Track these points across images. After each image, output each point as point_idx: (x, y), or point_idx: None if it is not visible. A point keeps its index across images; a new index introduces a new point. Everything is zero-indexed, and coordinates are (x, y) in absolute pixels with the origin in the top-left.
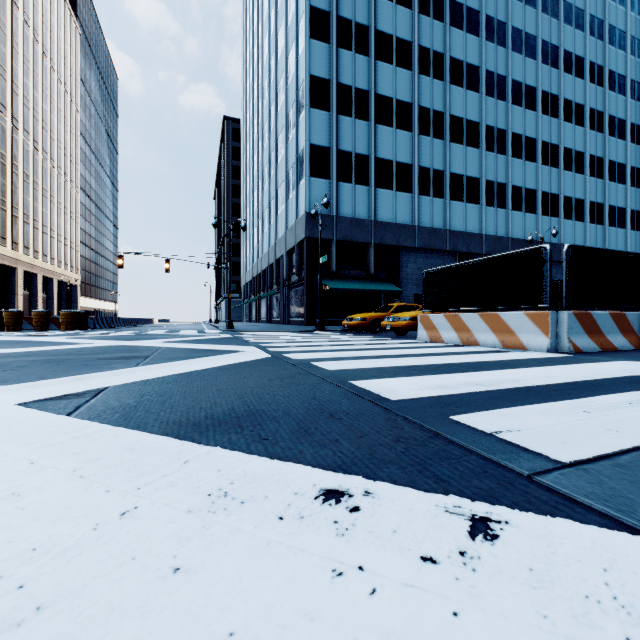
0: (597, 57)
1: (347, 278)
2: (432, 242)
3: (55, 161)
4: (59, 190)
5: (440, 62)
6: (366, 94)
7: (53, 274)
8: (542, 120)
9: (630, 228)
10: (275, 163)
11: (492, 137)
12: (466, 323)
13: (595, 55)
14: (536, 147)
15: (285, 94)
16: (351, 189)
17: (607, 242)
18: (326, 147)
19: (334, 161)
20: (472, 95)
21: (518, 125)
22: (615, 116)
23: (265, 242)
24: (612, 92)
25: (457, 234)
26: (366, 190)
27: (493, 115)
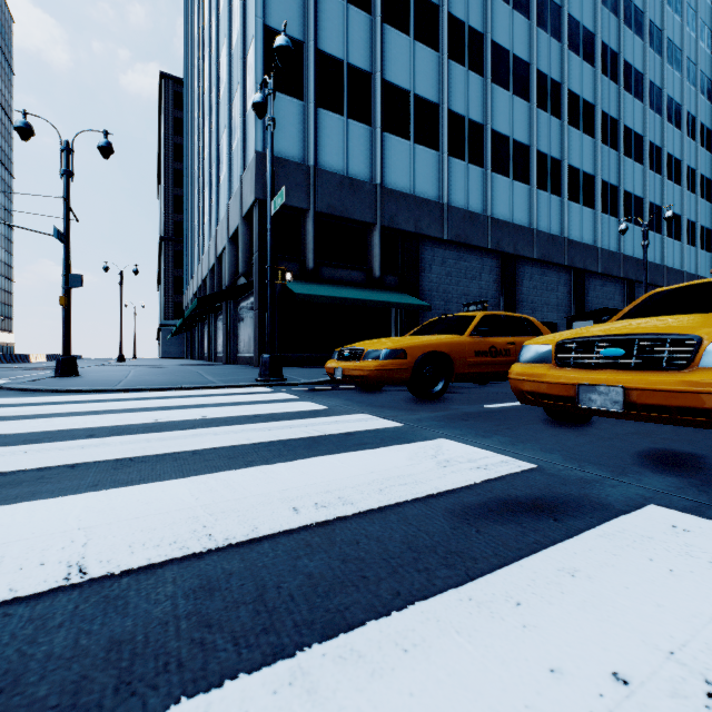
0: (655, 16)
1: (334, 282)
2: (468, 233)
3: None
4: None
5: None
6: None
7: None
8: (601, 81)
9: (685, 241)
10: (216, 100)
11: (545, 89)
12: None
13: (654, 13)
14: (594, 117)
15: None
16: (341, 125)
17: (666, 256)
18: (296, 39)
19: (311, 67)
20: (520, 20)
21: (575, 81)
22: (672, 98)
23: (206, 235)
24: (669, 66)
25: (501, 225)
26: (367, 132)
27: (546, 58)
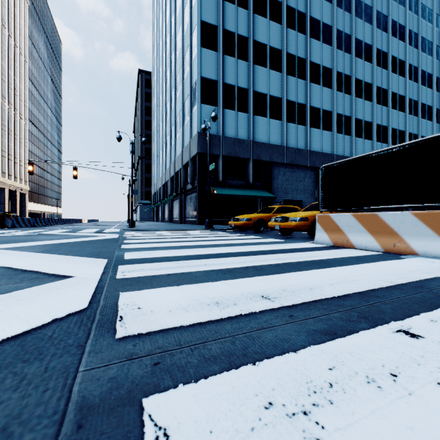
0: (413, 27)
1: (231, 186)
2: (297, 159)
3: (6, 98)
4: (9, 120)
5: (303, 20)
6: (246, 40)
7: (4, 184)
8: (376, 70)
9: None
10: (174, 97)
11: (341, 80)
12: (390, 224)
13: (412, 25)
14: (372, 90)
15: (182, 41)
16: (234, 115)
17: None
18: (214, 80)
19: (221, 92)
20: (326, 47)
21: (359, 73)
22: (425, 71)
23: (167, 160)
24: (423, 53)
25: (315, 154)
26: (246, 116)
27: (341, 64)
